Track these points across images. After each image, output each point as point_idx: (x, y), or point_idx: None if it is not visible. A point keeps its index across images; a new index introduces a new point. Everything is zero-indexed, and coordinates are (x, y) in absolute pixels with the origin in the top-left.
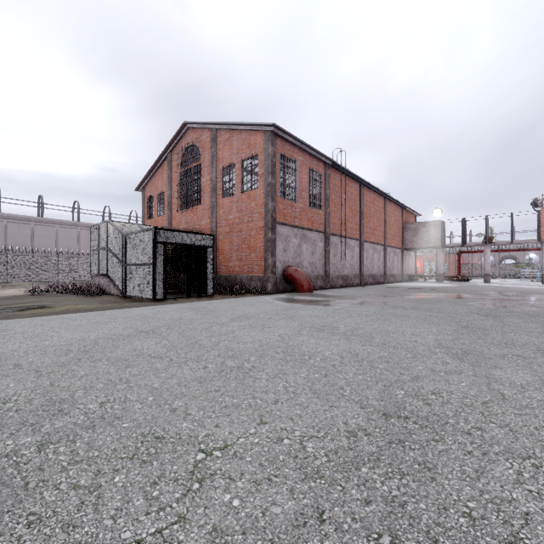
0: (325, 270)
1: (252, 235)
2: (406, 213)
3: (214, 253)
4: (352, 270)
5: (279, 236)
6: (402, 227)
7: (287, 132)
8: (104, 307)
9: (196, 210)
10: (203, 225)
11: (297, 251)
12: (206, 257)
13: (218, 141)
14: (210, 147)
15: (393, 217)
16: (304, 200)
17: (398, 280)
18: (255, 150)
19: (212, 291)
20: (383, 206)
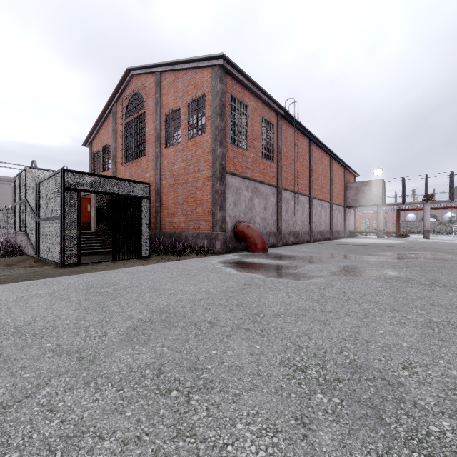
0: (278, 227)
1: (199, 186)
2: (348, 173)
3: (158, 208)
4: (302, 227)
5: (229, 188)
6: (344, 186)
7: (238, 67)
8: None
9: (140, 162)
10: (147, 178)
11: (248, 205)
12: (140, 209)
13: (162, 85)
14: (154, 93)
15: (337, 175)
16: (256, 150)
17: (341, 236)
18: (202, 89)
19: (147, 251)
20: (329, 164)
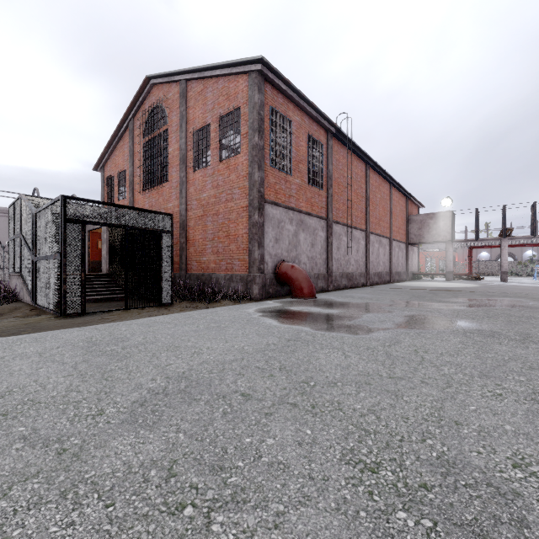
0: (328, 267)
1: (232, 218)
2: (410, 204)
3: (183, 245)
4: (357, 267)
5: (269, 220)
6: (406, 219)
7: (280, 74)
8: None
9: (162, 189)
10: (170, 209)
11: (292, 241)
12: (160, 246)
13: (188, 97)
14: (178, 106)
15: (398, 206)
16: (302, 174)
17: (402, 279)
18: (236, 101)
19: (169, 297)
20: (389, 193)
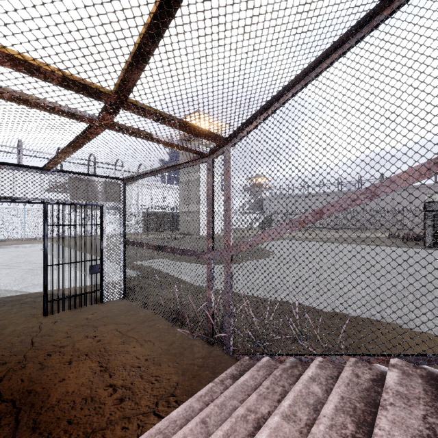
0: None
1: None
2: None
3: None
4: None
5: None
6: None
7: None
8: (384, 245)
9: None
10: None
11: None
12: None
13: None
14: None
15: None
16: None
17: None
18: None
19: None
20: None
